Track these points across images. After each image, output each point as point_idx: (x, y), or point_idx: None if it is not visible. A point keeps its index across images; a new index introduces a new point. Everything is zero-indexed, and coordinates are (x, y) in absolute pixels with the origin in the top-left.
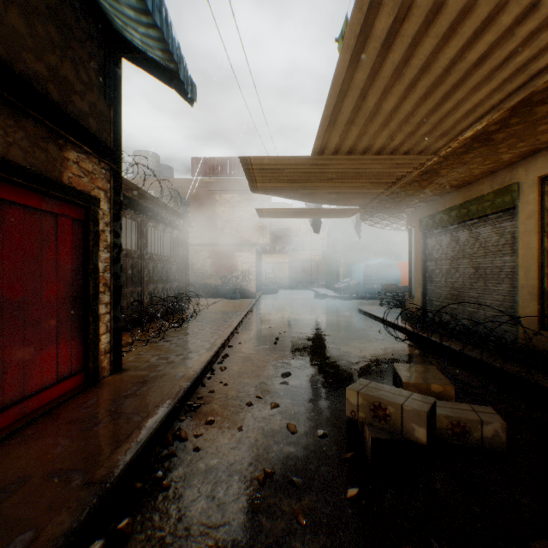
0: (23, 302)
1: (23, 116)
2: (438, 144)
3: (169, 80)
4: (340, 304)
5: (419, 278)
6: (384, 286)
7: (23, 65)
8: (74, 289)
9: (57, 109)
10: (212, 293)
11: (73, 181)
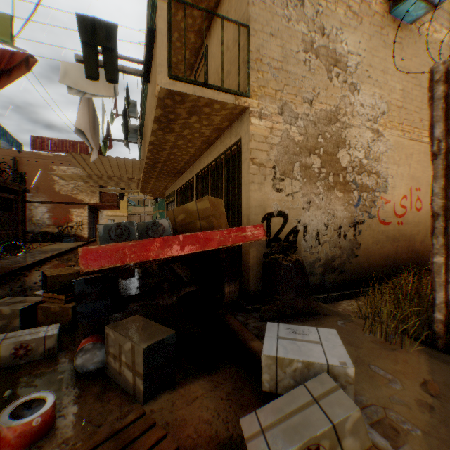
0: None
1: None
2: (137, 176)
3: None
4: None
5: None
6: None
7: None
8: None
9: None
10: (51, 238)
11: None
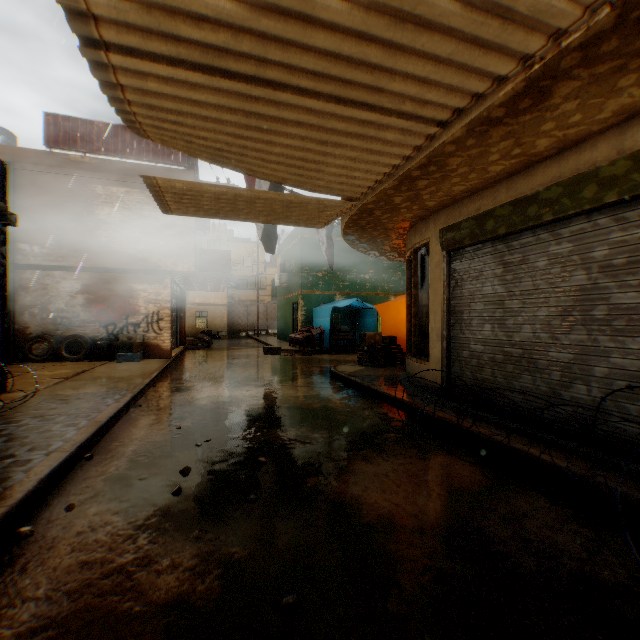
0: None
1: None
2: None
3: None
4: (301, 362)
5: (439, 326)
6: (366, 337)
7: None
8: None
9: None
10: (88, 352)
11: None
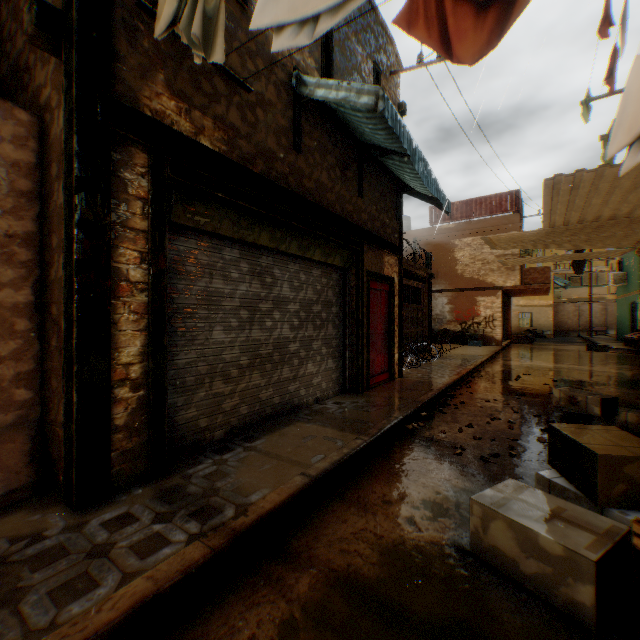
0: (372, 332)
1: (374, 250)
2: None
3: (433, 201)
4: (623, 358)
5: None
6: None
7: (374, 227)
8: (385, 328)
9: (384, 240)
10: (451, 339)
11: (386, 272)
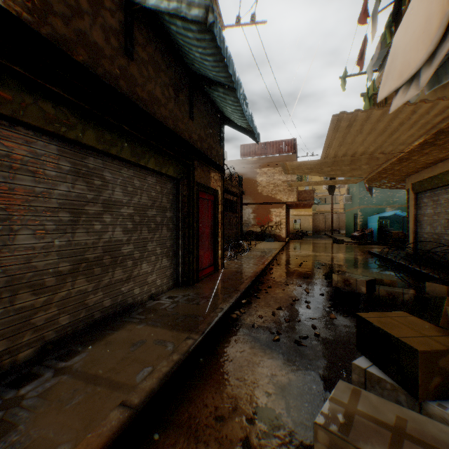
0: (201, 234)
1: (203, 166)
2: (400, 147)
3: (247, 132)
4: (354, 247)
5: (411, 227)
6: (391, 233)
7: (203, 148)
8: (211, 230)
9: (210, 159)
10: (254, 237)
11: (212, 186)
